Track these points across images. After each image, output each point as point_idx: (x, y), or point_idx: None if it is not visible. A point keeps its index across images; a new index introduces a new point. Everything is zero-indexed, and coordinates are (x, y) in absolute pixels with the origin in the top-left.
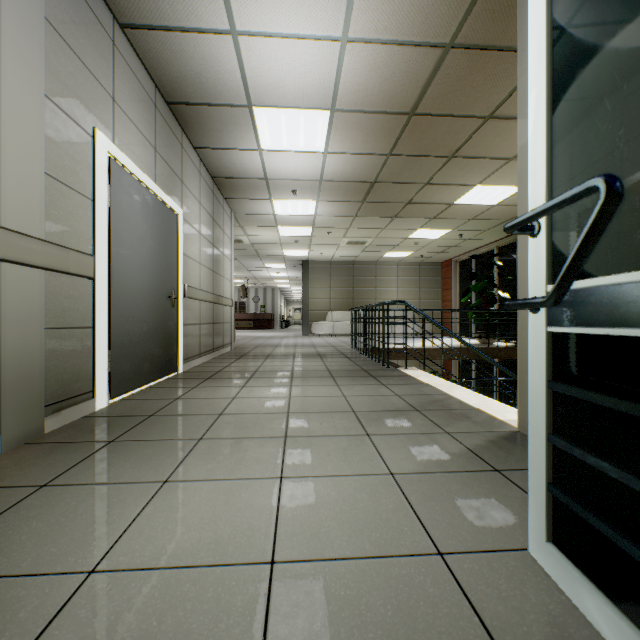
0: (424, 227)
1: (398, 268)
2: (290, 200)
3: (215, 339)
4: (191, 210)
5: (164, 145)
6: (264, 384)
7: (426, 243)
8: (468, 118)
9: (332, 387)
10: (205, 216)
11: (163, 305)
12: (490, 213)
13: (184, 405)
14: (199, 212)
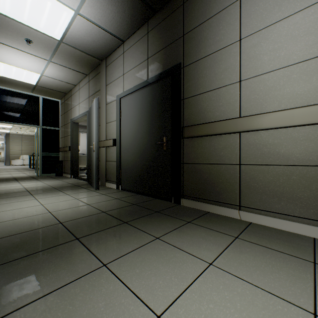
0: None
1: None
2: None
3: None
4: None
5: None
6: (1, 172)
7: None
8: None
9: (20, 172)
10: None
11: None
12: None
13: None
14: None
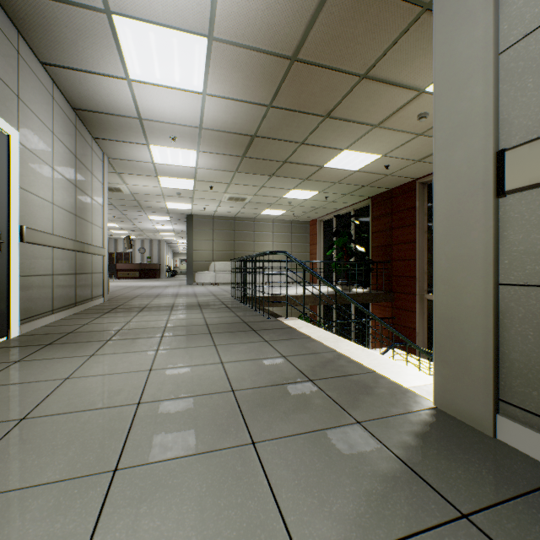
0: (297, 188)
1: (273, 225)
2: (169, 147)
3: (79, 291)
4: (36, 137)
5: None
6: (122, 349)
7: (298, 203)
8: (346, 74)
9: (208, 349)
10: (62, 150)
11: None
12: (352, 178)
13: None
14: (51, 143)
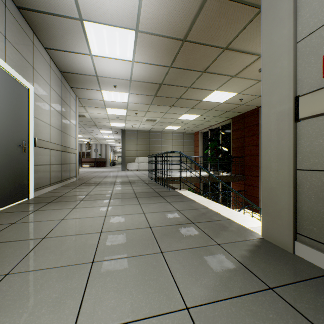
0: (187, 113)
1: (173, 135)
2: (113, 91)
3: (63, 174)
4: (42, 89)
5: (15, 37)
6: (89, 205)
7: (187, 122)
8: (215, 47)
9: (136, 206)
10: (55, 95)
11: (13, 151)
12: (219, 107)
13: (15, 230)
14: (49, 91)
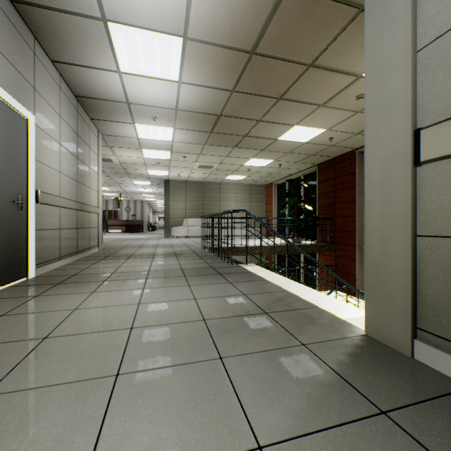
0: (255, 157)
1: (236, 188)
2: (151, 126)
3: (80, 242)
4: (48, 120)
5: (6, 43)
6: (116, 288)
7: (256, 170)
8: (295, 64)
9: (184, 288)
10: (67, 129)
11: (4, 209)
12: (301, 149)
13: (4, 326)
14: (59, 124)
